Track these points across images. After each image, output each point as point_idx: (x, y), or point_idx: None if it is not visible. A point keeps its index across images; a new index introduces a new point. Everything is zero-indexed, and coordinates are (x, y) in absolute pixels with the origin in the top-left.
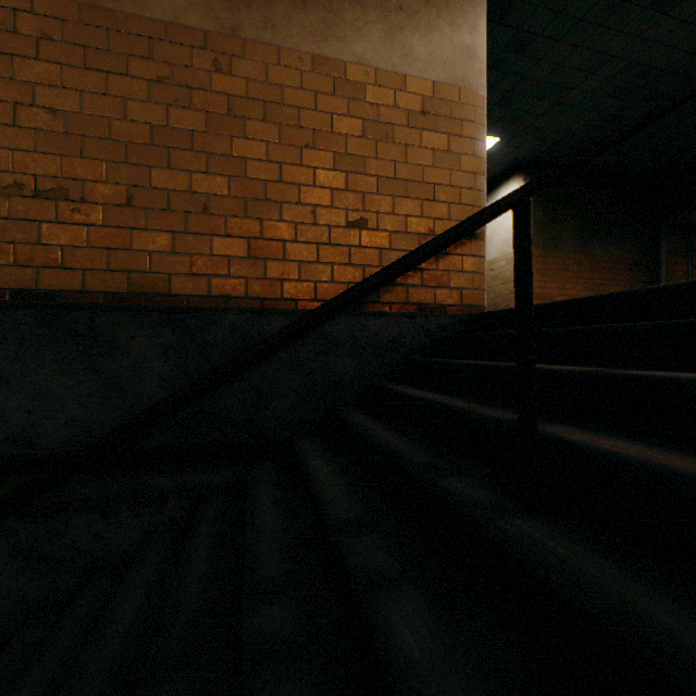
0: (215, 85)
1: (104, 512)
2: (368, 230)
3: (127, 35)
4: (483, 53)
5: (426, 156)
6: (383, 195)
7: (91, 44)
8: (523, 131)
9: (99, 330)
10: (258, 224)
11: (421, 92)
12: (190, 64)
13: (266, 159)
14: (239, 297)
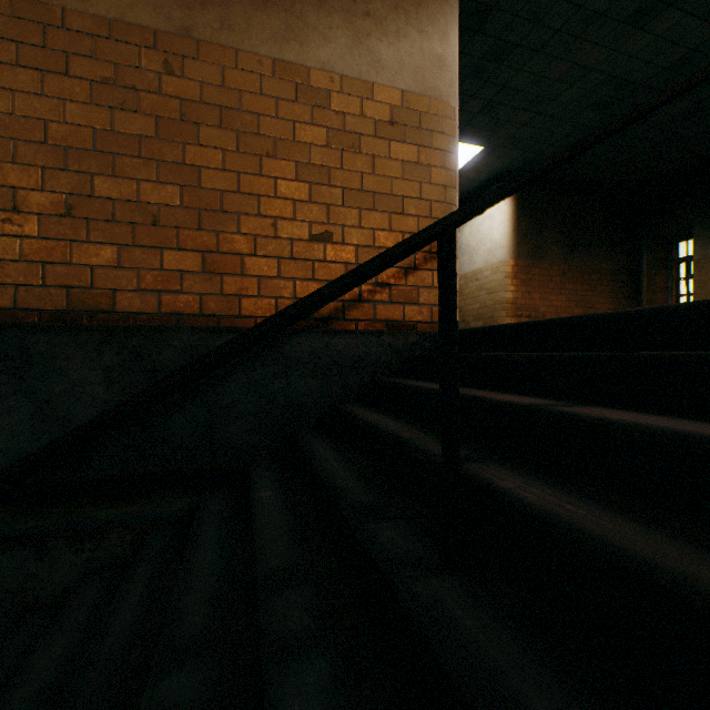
0: (166, 88)
1: (38, 550)
2: (333, 243)
3: (67, 31)
4: (454, 63)
5: (395, 167)
6: (349, 207)
7: (25, 39)
8: (506, 140)
9: (32, 351)
10: (213, 237)
11: (389, 102)
12: (138, 65)
13: (223, 168)
14: (193, 314)
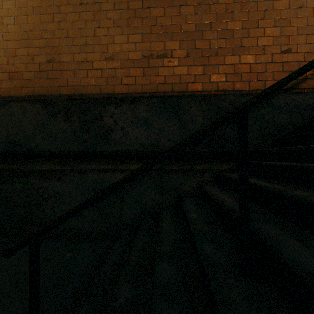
0: (220, 1)
1: (183, 174)
2: (291, 53)
3: None
4: None
5: None
6: (300, 35)
7: None
8: None
9: (179, 104)
10: (238, 58)
11: None
12: None
13: (242, 28)
14: (230, 90)
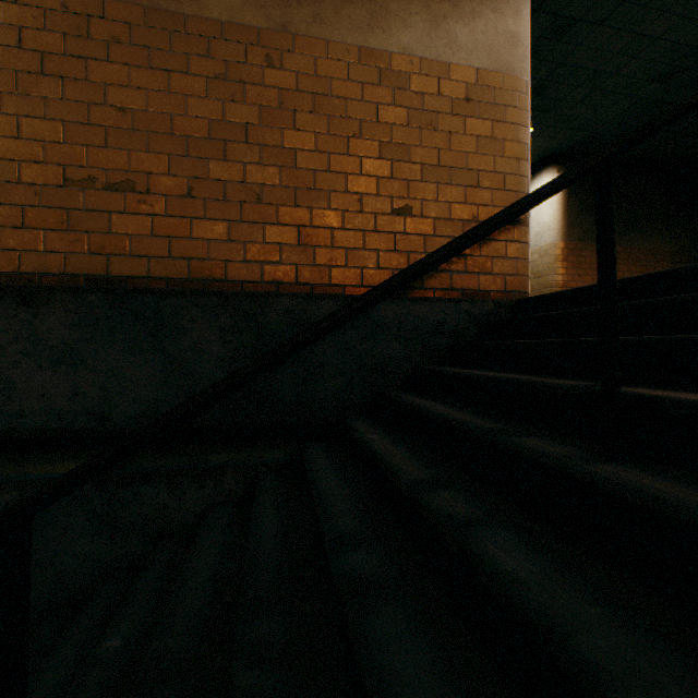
0: (268, 79)
1: (169, 484)
2: (412, 217)
3: (188, 35)
4: (526, 39)
5: (470, 142)
6: (427, 182)
7: (156, 45)
8: (558, 120)
9: (164, 313)
10: (307, 212)
11: (464, 80)
12: (245, 61)
13: (315, 149)
14: (290, 283)
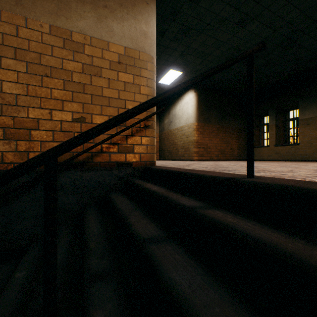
0: None
1: None
2: (86, 123)
3: None
4: (153, 35)
5: (121, 85)
6: (95, 104)
7: None
8: (192, 70)
9: None
10: (11, 119)
11: (118, 52)
12: None
13: (17, 81)
14: None
